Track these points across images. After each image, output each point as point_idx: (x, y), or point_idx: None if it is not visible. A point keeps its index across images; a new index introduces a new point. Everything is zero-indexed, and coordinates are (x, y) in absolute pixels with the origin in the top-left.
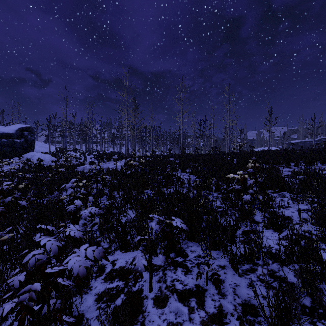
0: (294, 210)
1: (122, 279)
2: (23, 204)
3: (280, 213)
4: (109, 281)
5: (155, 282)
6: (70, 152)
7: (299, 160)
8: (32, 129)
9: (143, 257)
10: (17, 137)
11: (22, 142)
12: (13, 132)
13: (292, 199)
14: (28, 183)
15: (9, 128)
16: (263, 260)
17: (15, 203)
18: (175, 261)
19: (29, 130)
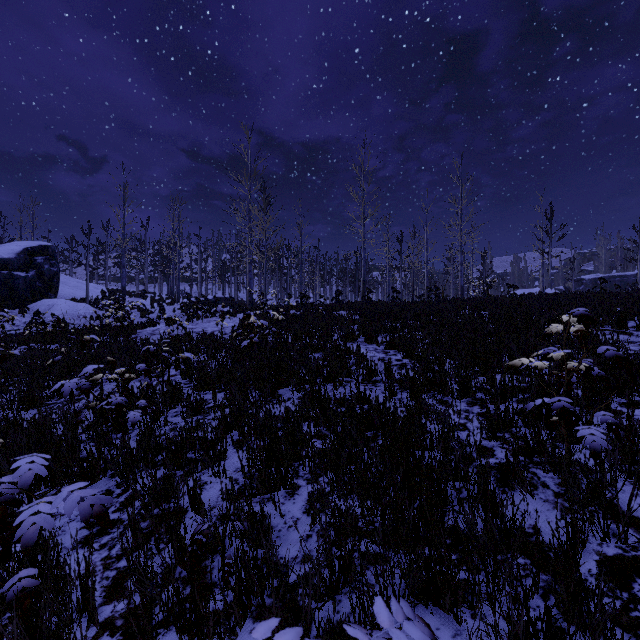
0: None
1: None
2: None
3: None
4: None
5: None
6: (133, 298)
7: None
8: (54, 251)
9: None
10: (20, 267)
11: (31, 278)
12: (11, 257)
13: None
14: None
15: (3, 248)
16: None
17: None
18: None
19: (47, 253)
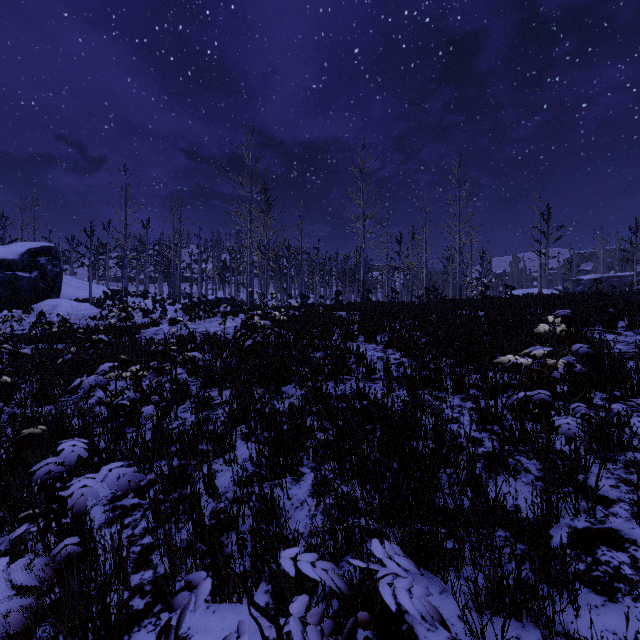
0: None
1: None
2: None
3: None
4: None
5: None
6: (135, 298)
7: (637, 315)
8: (57, 252)
9: (268, 636)
10: (24, 267)
11: (35, 279)
12: (15, 258)
13: None
14: None
15: (7, 248)
16: None
17: None
18: None
19: (50, 254)
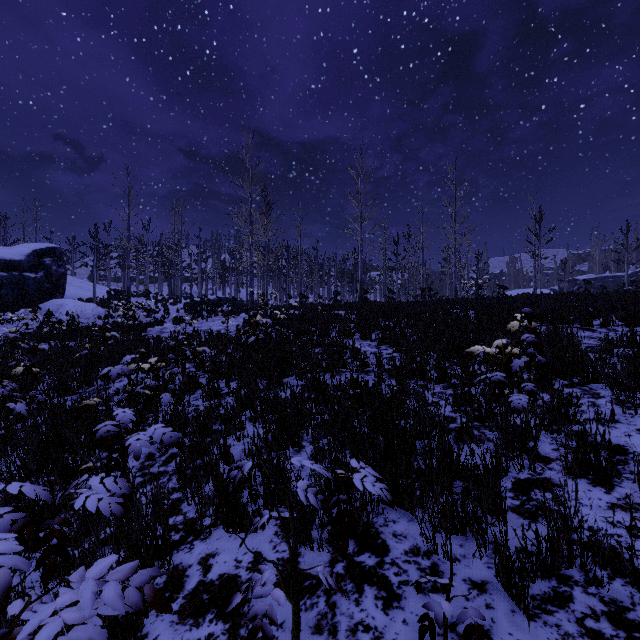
0: (629, 430)
1: (224, 617)
2: (19, 410)
3: (608, 440)
4: (190, 620)
5: (307, 632)
6: (136, 298)
7: (610, 314)
8: (61, 253)
9: (278, 550)
10: (30, 268)
11: (40, 279)
12: (22, 259)
13: (620, 403)
14: (32, 364)
15: (14, 250)
16: (582, 568)
17: (0, 408)
18: (357, 565)
19: (55, 255)
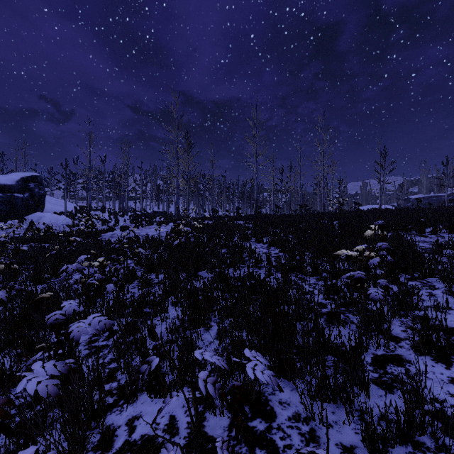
0: None
1: None
2: (0, 297)
3: (447, 326)
4: None
5: None
6: (96, 211)
7: (438, 224)
8: (41, 179)
9: (188, 414)
10: (19, 190)
11: (26, 198)
12: (13, 184)
13: (452, 294)
14: (10, 262)
15: (7, 177)
16: (432, 436)
17: None
18: (250, 430)
19: (37, 181)
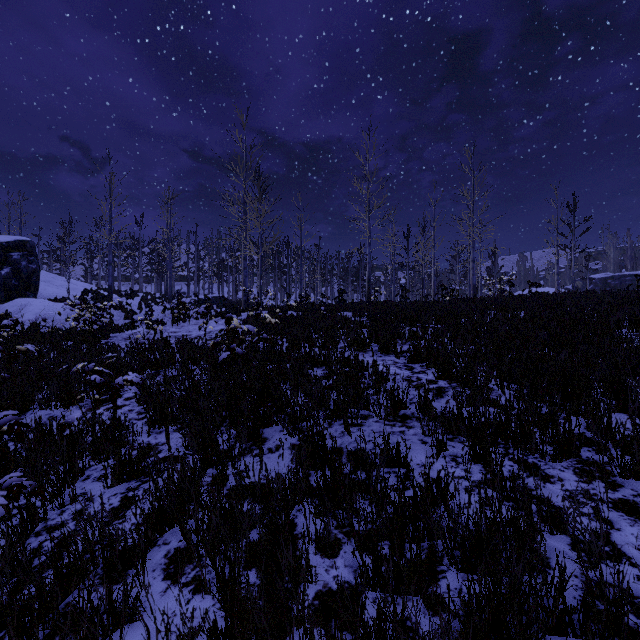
0: None
1: None
2: None
3: None
4: None
5: None
6: (123, 297)
7: None
8: (33, 247)
9: None
10: None
11: (6, 276)
12: None
13: None
14: None
15: None
16: None
17: None
18: None
19: (25, 249)
